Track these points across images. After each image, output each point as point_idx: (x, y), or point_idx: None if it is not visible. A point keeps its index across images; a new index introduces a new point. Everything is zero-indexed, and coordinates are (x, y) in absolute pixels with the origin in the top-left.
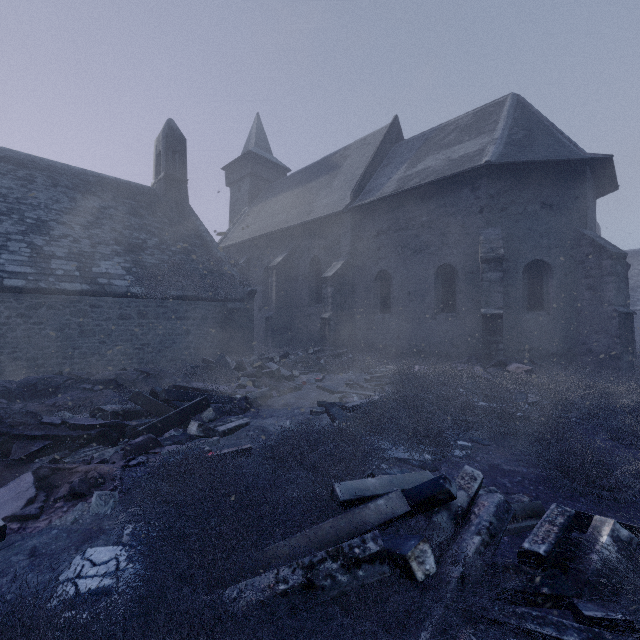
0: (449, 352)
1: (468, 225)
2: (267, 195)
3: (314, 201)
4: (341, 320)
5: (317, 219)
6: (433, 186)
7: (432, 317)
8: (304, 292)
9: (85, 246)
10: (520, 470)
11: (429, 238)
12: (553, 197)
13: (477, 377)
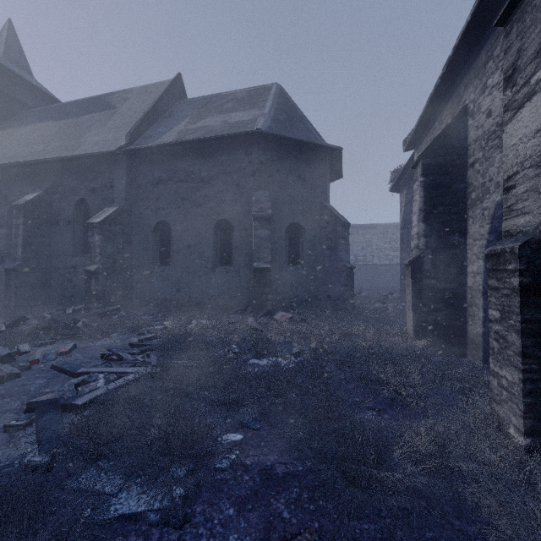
0: (226, 303)
1: (243, 185)
2: (22, 120)
3: (83, 136)
4: (113, 273)
5: (83, 156)
6: (212, 143)
7: (211, 270)
8: (67, 240)
9: None
10: (296, 470)
11: (208, 193)
12: (306, 173)
13: (250, 328)
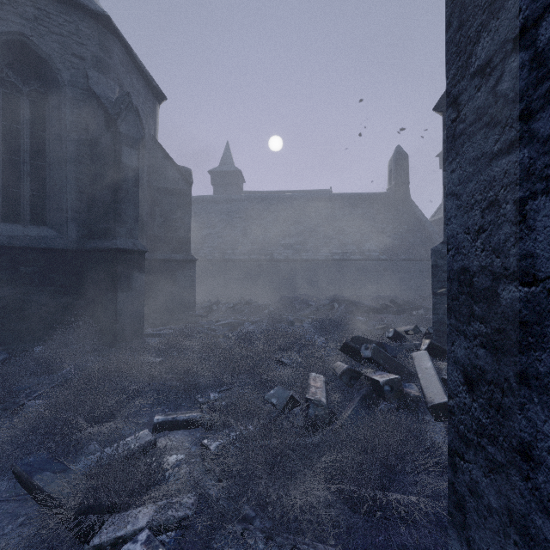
0: None
1: None
2: None
3: None
4: None
5: None
6: None
7: None
8: None
9: (358, 237)
10: None
11: None
12: None
13: None
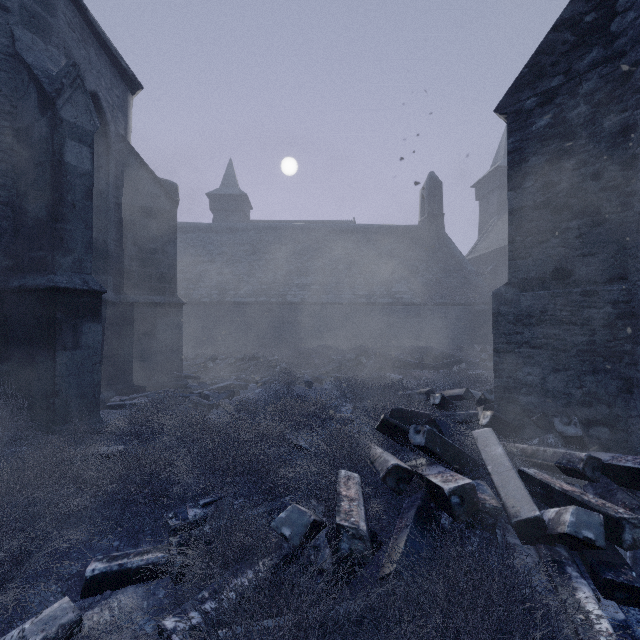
0: None
1: None
2: None
3: None
4: None
5: None
6: None
7: None
8: None
9: (387, 276)
10: None
11: None
12: None
13: None
